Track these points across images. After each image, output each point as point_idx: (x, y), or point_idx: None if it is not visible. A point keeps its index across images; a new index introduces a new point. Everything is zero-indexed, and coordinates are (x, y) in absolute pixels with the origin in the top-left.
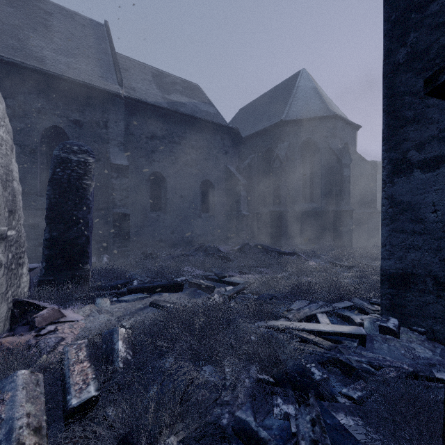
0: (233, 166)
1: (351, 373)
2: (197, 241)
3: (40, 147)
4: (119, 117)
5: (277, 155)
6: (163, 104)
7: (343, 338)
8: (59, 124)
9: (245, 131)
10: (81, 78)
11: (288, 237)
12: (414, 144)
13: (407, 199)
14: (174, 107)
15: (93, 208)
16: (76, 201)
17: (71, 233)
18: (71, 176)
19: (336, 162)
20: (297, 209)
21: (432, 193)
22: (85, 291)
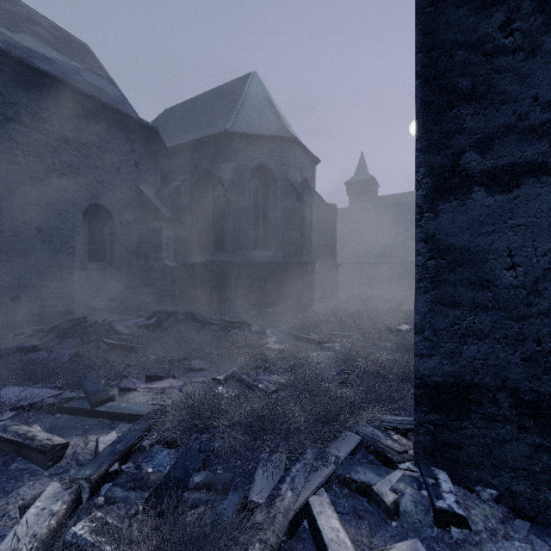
0: (151, 189)
1: None
2: (78, 312)
3: None
4: None
5: (220, 178)
6: None
7: None
8: None
9: (171, 140)
10: None
11: (235, 299)
12: (473, 139)
13: (463, 242)
14: (22, 55)
15: None
16: None
17: None
18: None
19: (296, 199)
20: (248, 259)
21: (507, 233)
22: None
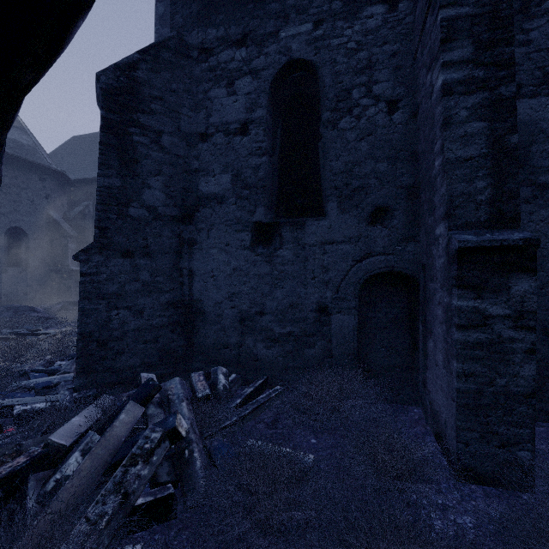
0: (59, 211)
1: None
2: (1, 302)
3: None
4: None
5: None
6: None
7: None
8: None
9: (77, 172)
10: None
11: None
12: None
13: None
14: None
15: None
16: None
17: None
18: None
19: None
20: None
21: None
22: None
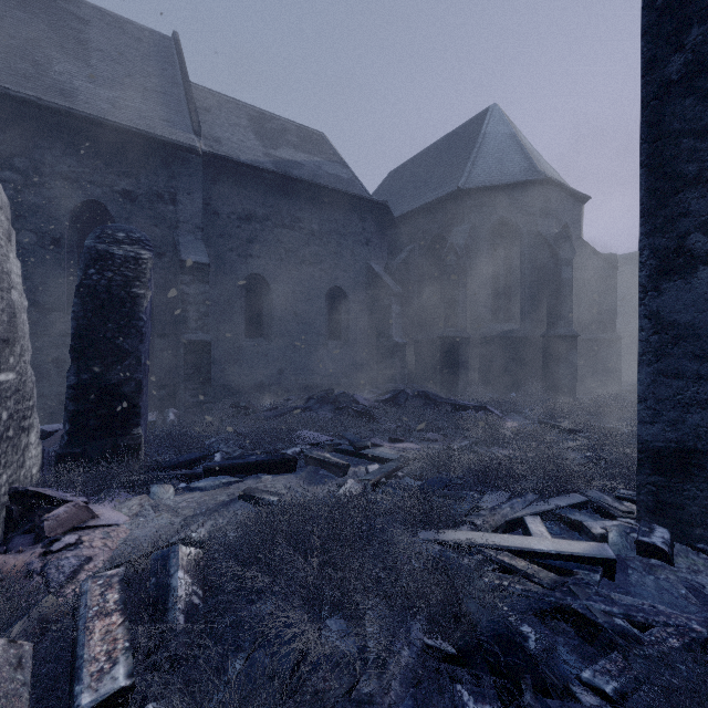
0: (379, 264)
1: (594, 636)
2: (321, 386)
3: (68, 235)
4: (194, 185)
5: (452, 245)
6: (265, 164)
7: (574, 564)
8: (98, 198)
9: (398, 208)
10: (134, 122)
11: (469, 379)
12: (698, 222)
13: (687, 318)
14: (284, 169)
15: (153, 332)
16: (120, 322)
17: (112, 376)
18: (112, 281)
19: (549, 256)
20: (485, 334)
21: None
22: (134, 472)
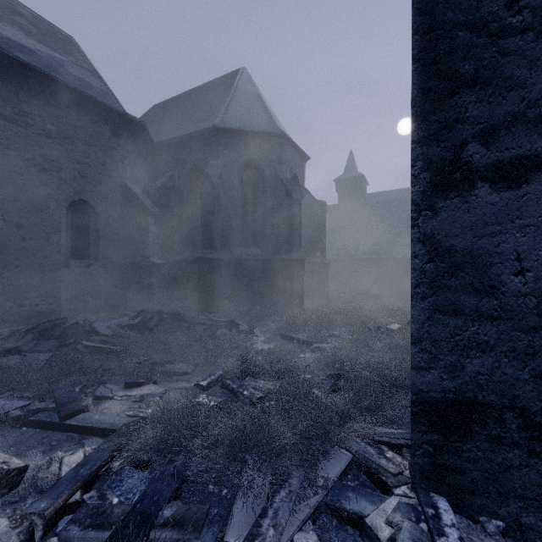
0: (138, 185)
1: None
2: (61, 311)
3: None
4: None
5: (208, 174)
6: None
7: None
8: None
9: (159, 135)
10: None
11: (223, 296)
12: (476, 130)
13: (465, 244)
14: (0, 44)
15: None
16: None
17: None
18: None
19: (285, 195)
20: (237, 256)
21: (514, 234)
22: None
